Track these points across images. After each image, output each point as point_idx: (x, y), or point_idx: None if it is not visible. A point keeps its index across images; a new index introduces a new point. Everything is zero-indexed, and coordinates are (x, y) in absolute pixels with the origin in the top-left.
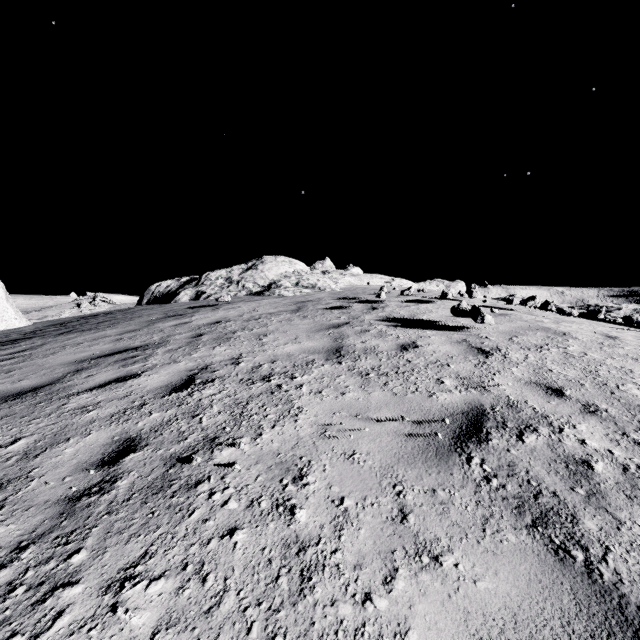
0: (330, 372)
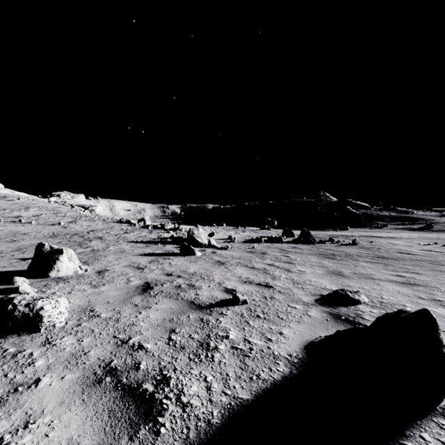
0: None
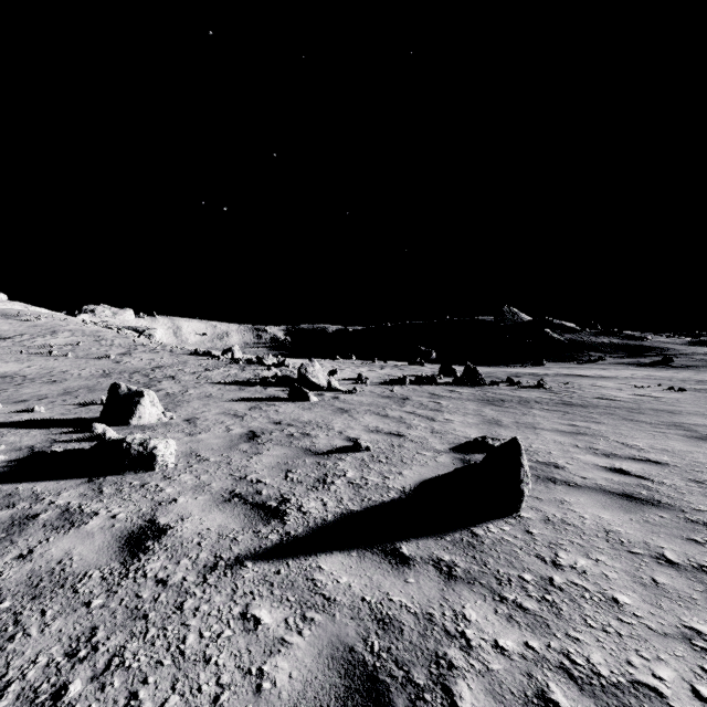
0: (7, 324)
